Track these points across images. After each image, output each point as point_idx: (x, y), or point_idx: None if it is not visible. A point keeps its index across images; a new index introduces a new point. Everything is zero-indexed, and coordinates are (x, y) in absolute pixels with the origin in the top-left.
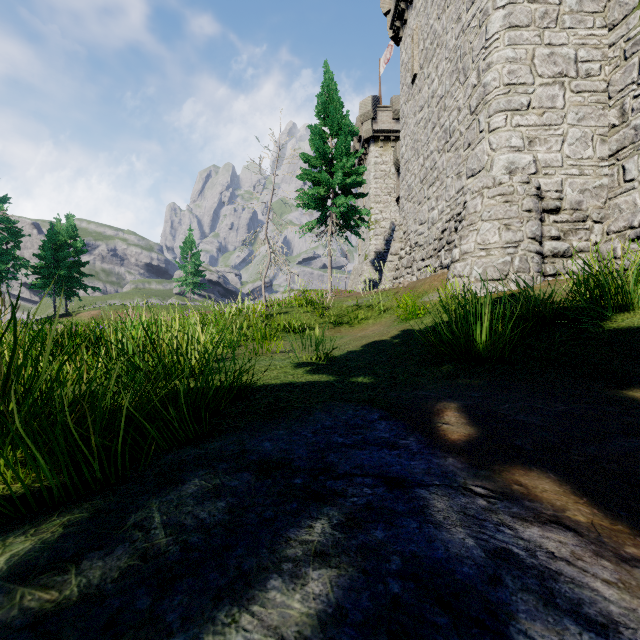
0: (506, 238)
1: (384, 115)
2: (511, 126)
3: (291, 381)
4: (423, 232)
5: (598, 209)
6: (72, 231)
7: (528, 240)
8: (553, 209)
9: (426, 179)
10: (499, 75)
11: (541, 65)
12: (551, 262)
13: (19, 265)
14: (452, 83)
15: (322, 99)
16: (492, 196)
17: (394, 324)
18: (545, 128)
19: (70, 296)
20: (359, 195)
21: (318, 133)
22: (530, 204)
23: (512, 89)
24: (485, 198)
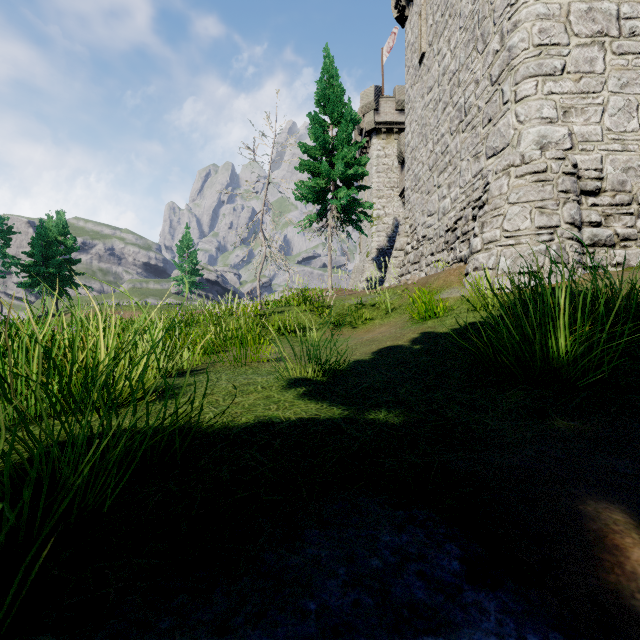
0: (539, 223)
1: (387, 106)
2: (542, 94)
3: (272, 417)
4: (432, 224)
5: None
6: (63, 228)
7: (566, 225)
8: (592, 190)
9: (436, 166)
10: (528, 35)
11: (577, 22)
12: (591, 252)
13: (9, 263)
14: (468, 54)
15: (322, 85)
16: (521, 175)
17: (407, 325)
18: (582, 96)
19: (60, 295)
20: (361, 188)
21: (318, 121)
22: (567, 183)
23: (544, 50)
24: (512, 178)
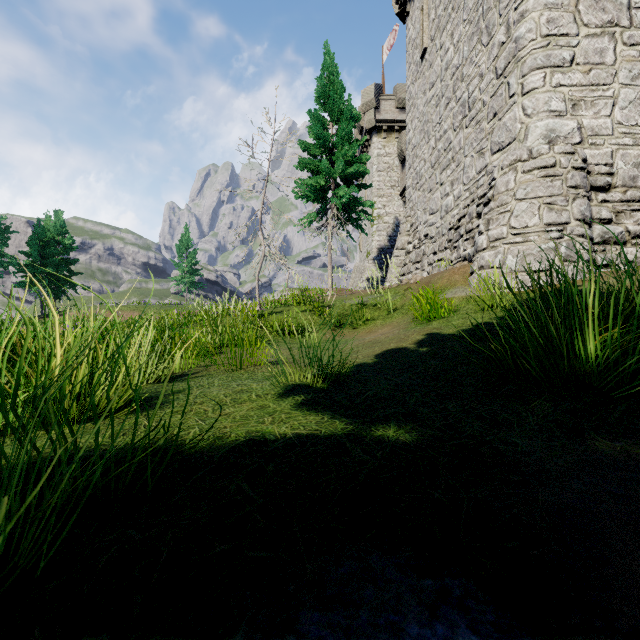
0: (548, 220)
1: (387, 104)
2: (551, 86)
3: (266, 433)
4: (435, 222)
5: None
6: (61, 227)
7: (576, 222)
8: (602, 186)
9: (438, 163)
10: (536, 25)
11: (587, 12)
12: (602, 250)
13: (7, 263)
14: (472, 47)
15: (322, 82)
16: (528, 170)
17: (411, 326)
18: (592, 88)
19: (58, 295)
20: (362, 186)
21: (318, 118)
22: (577, 179)
23: (552, 41)
24: (519, 173)
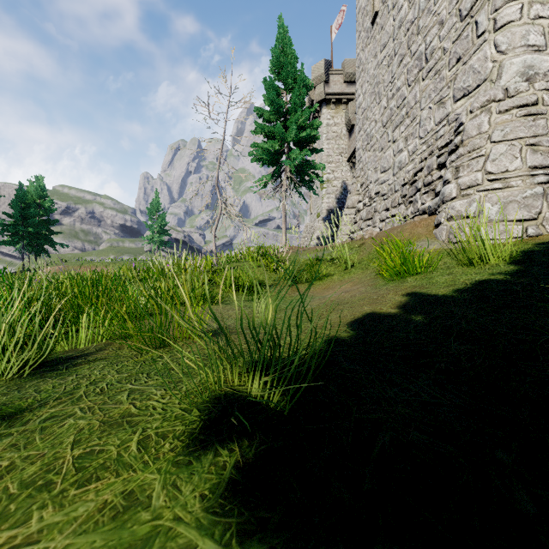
0: (533, 162)
1: (336, 78)
2: (529, 18)
3: None
4: (386, 180)
5: None
6: (41, 191)
7: None
8: None
9: (391, 121)
10: None
11: None
12: None
13: None
14: None
15: (276, 52)
16: (505, 110)
17: (379, 282)
18: None
19: (38, 252)
20: (313, 150)
21: (272, 86)
22: None
23: None
24: (494, 114)
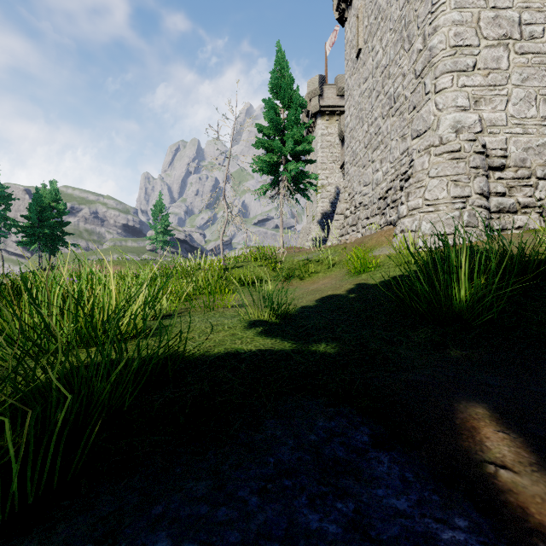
0: (454, 194)
1: (329, 92)
2: (457, 86)
3: (238, 349)
4: (367, 193)
5: (541, 166)
6: (55, 195)
7: (476, 196)
8: (498, 166)
9: (370, 144)
10: (445, 37)
11: (486, 27)
12: (497, 217)
13: (9, 225)
14: (396, 52)
15: (275, 75)
16: (439, 154)
17: (345, 277)
18: (490, 88)
19: (53, 252)
20: (308, 161)
21: (271, 105)
22: (477, 161)
23: (458, 51)
24: (432, 156)
